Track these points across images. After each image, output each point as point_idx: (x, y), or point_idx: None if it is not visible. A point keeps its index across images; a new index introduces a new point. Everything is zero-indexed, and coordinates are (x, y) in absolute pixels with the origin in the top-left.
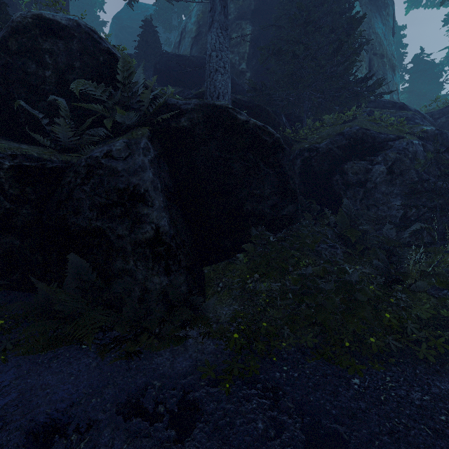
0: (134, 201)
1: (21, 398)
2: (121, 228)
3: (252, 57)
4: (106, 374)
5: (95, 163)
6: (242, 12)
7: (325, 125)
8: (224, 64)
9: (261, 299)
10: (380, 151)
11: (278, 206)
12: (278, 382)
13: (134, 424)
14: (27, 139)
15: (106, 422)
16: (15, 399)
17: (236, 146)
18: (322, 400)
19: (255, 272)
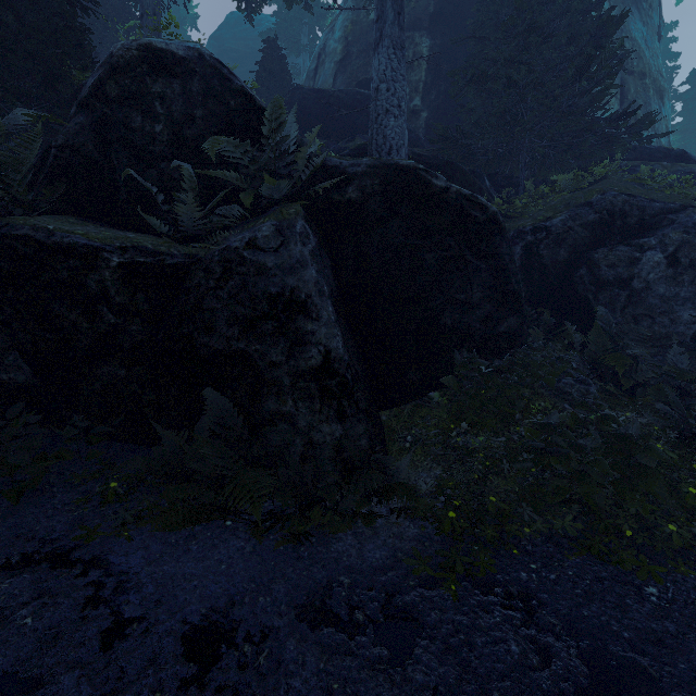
0: (291, 312)
1: (162, 591)
2: (275, 352)
3: (431, 87)
4: (270, 564)
5: (234, 257)
6: (415, 18)
7: (554, 191)
8: (399, 102)
9: (476, 461)
10: (653, 229)
11: (492, 319)
12: (527, 587)
13: (326, 635)
14: (129, 224)
15: (287, 631)
16: (154, 592)
17: (429, 227)
18: (603, 617)
19: (461, 420)
